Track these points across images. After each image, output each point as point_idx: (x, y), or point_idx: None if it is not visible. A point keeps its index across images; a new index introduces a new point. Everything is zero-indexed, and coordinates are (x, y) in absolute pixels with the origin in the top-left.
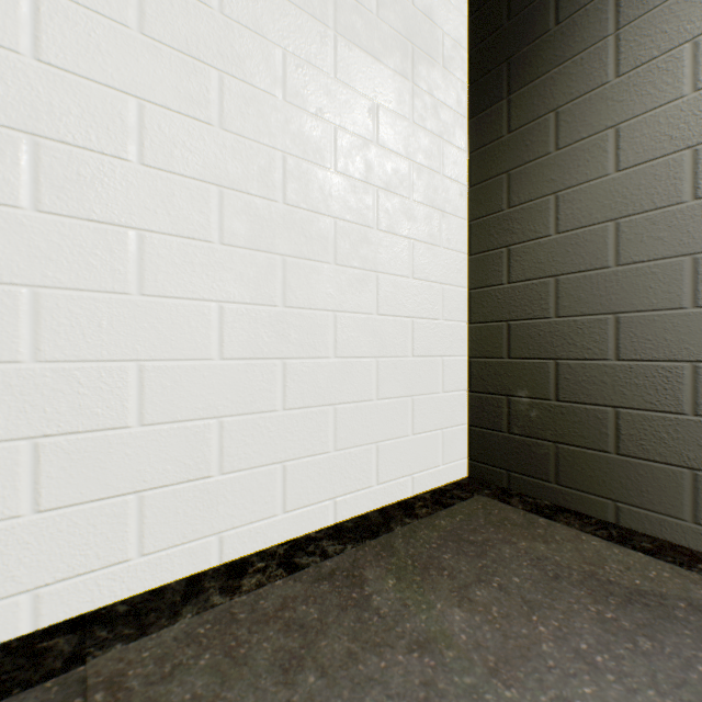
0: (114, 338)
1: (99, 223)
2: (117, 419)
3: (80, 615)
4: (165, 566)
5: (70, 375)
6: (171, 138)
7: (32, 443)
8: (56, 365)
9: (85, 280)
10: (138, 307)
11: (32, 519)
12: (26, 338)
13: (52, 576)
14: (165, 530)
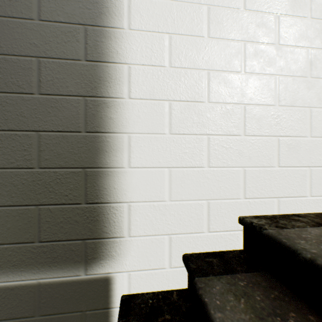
0: (301, 97)
1: (296, 47)
2: (302, 133)
3: (292, 214)
4: (318, 204)
5: (287, 112)
6: (321, 3)
7: (277, 138)
8: (283, 108)
9: (292, 72)
10: (309, 83)
11: (277, 169)
12: (275, 96)
13: (282, 194)
14: (318, 187)
